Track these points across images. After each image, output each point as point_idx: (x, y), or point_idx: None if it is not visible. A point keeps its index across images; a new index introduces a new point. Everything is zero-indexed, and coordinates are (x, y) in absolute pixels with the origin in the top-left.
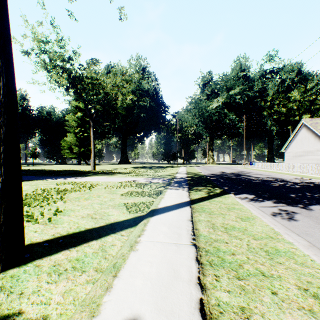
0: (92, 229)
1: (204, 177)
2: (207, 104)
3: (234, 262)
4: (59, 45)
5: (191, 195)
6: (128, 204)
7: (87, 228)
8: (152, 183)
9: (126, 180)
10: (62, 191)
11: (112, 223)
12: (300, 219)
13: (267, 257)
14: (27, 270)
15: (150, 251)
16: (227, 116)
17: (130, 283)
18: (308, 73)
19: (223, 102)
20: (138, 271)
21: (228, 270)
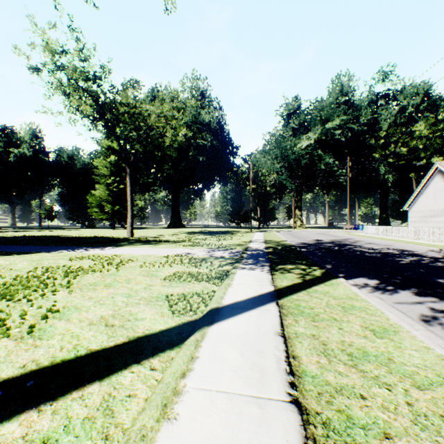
0: (100, 351)
1: (292, 249)
2: (294, 143)
3: None
4: (80, 56)
5: (275, 280)
6: (173, 296)
7: (91, 350)
8: (214, 257)
9: (176, 252)
10: (73, 272)
11: (139, 337)
12: None
13: None
14: None
15: (202, 421)
16: (322, 160)
17: None
18: (440, 97)
19: (317, 139)
20: None
21: None
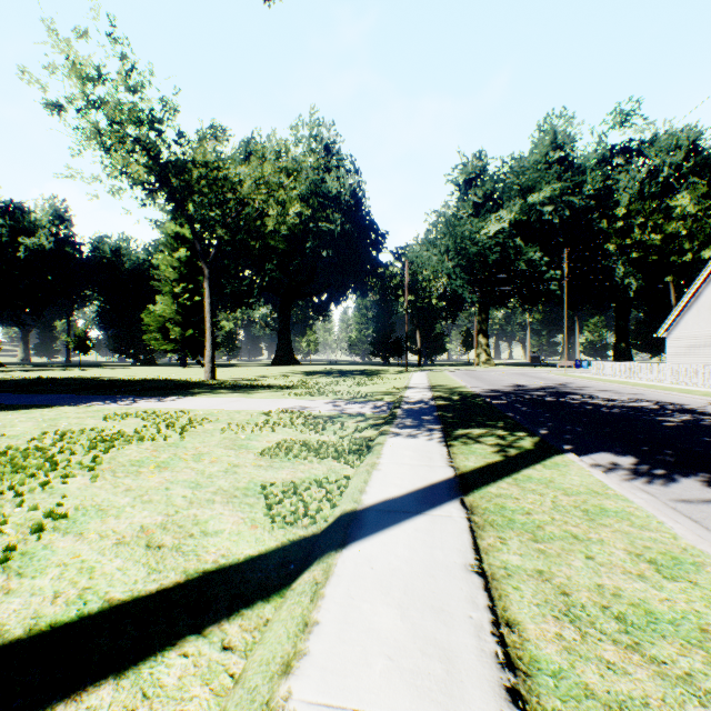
0: (128, 605)
1: (476, 400)
2: (476, 227)
3: None
4: (128, 84)
5: (455, 458)
6: (275, 486)
7: (112, 602)
8: (347, 415)
9: (283, 406)
10: (106, 440)
11: (207, 572)
12: None
13: None
14: None
15: None
16: (522, 255)
17: None
18: None
19: (513, 221)
20: None
21: None
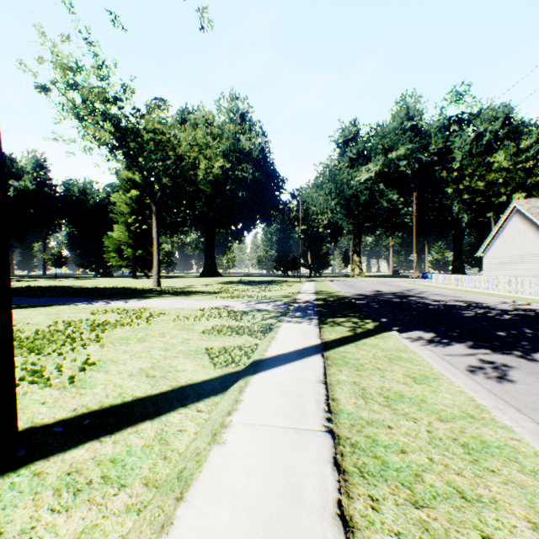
0: (146, 398)
1: (345, 301)
2: (351, 176)
3: (405, 468)
4: (99, 74)
5: (323, 334)
6: (213, 349)
7: (137, 397)
8: (257, 310)
9: (212, 305)
10: (99, 326)
11: (183, 386)
12: (519, 379)
13: (466, 458)
14: (17, 482)
15: (248, 444)
16: (385, 196)
17: (208, 514)
18: (522, 123)
19: (378, 171)
20: (225, 488)
21: (395, 487)
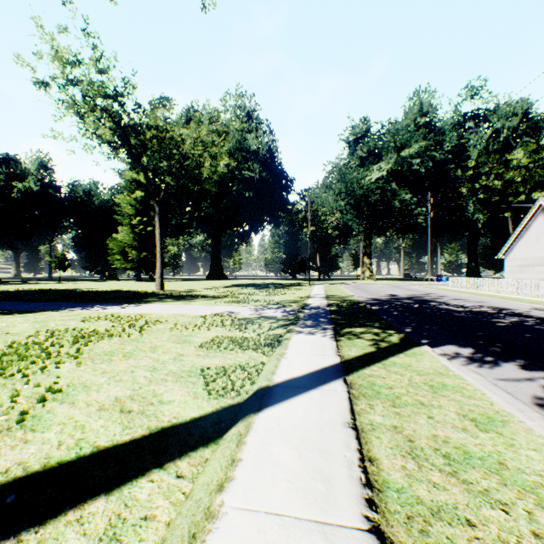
0: (111, 449)
1: (360, 306)
2: (361, 175)
3: None
4: (98, 67)
5: (342, 349)
6: (210, 370)
7: (99, 447)
8: (263, 318)
9: (215, 311)
10: (85, 337)
11: (164, 428)
12: None
13: None
14: None
15: None
16: (397, 196)
17: None
18: (542, 118)
19: (390, 170)
20: None
21: None
